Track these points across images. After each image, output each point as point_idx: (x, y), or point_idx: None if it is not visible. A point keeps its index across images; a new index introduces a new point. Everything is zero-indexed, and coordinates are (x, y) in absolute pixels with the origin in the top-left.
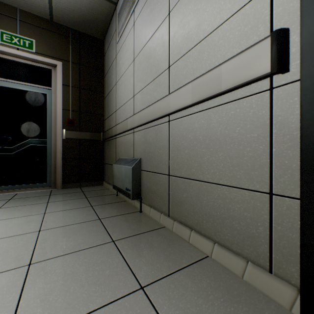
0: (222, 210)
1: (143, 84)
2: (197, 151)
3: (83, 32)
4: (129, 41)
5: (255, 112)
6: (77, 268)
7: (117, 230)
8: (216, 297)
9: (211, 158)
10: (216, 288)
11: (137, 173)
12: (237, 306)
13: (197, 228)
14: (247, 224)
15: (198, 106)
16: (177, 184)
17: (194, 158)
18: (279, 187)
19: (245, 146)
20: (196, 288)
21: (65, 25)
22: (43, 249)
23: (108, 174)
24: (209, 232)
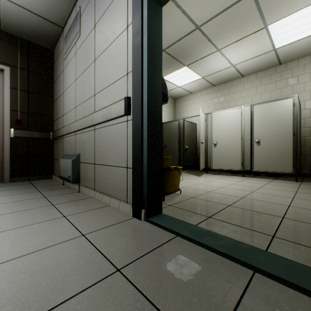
0: (115, 179)
1: (82, 101)
2: (106, 149)
3: (32, 42)
4: (73, 64)
5: (124, 130)
6: (27, 214)
7: (57, 200)
8: (101, 215)
9: (111, 152)
10: (103, 213)
11: (77, 165)
12: (108, 216)
13: (106, 193)
14: (121, 184)
15: (107, 123)
16: (98, 169)
17: (105, 153)
18: (129, 164)
19: (121, 146)
20: (93, 214)
21: (14, 34)
22: (1, 211)
23: (57, 169)
24: (110, 193)
